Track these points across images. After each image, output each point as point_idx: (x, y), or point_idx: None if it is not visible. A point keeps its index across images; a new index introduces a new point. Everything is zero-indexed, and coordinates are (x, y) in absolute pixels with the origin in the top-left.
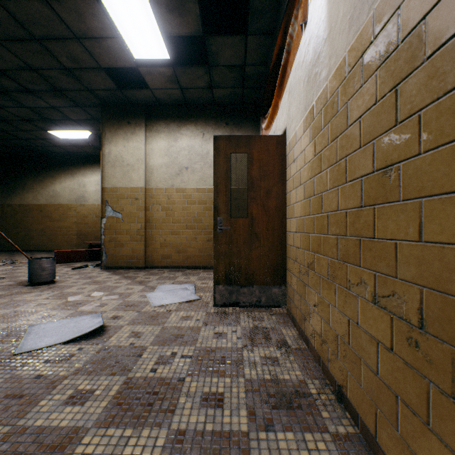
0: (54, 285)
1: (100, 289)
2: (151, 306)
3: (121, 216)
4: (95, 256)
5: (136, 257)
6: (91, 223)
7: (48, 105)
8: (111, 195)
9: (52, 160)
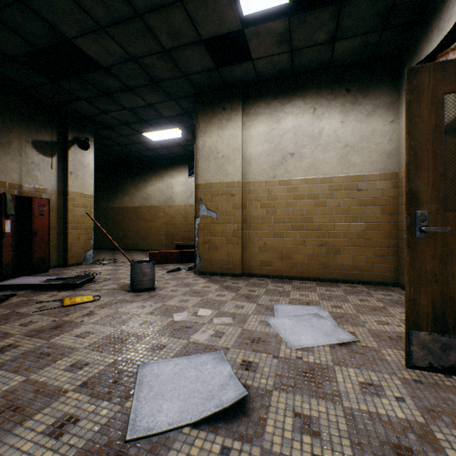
0: (154, 293)
1: (204, 304)
2: (288, 347)
3: (216, 215)
4: (185, 258)
5: (232, 262)
6: (177, 224)
7: (145, 103)
8: (204, 192)
9: (144, 164)
